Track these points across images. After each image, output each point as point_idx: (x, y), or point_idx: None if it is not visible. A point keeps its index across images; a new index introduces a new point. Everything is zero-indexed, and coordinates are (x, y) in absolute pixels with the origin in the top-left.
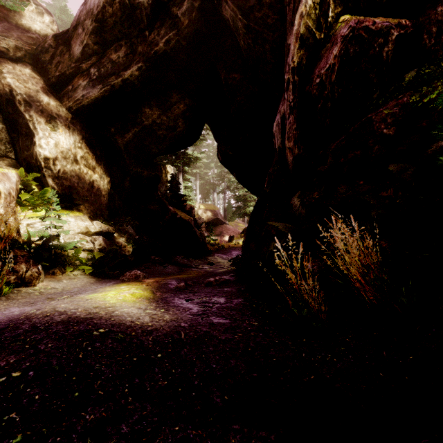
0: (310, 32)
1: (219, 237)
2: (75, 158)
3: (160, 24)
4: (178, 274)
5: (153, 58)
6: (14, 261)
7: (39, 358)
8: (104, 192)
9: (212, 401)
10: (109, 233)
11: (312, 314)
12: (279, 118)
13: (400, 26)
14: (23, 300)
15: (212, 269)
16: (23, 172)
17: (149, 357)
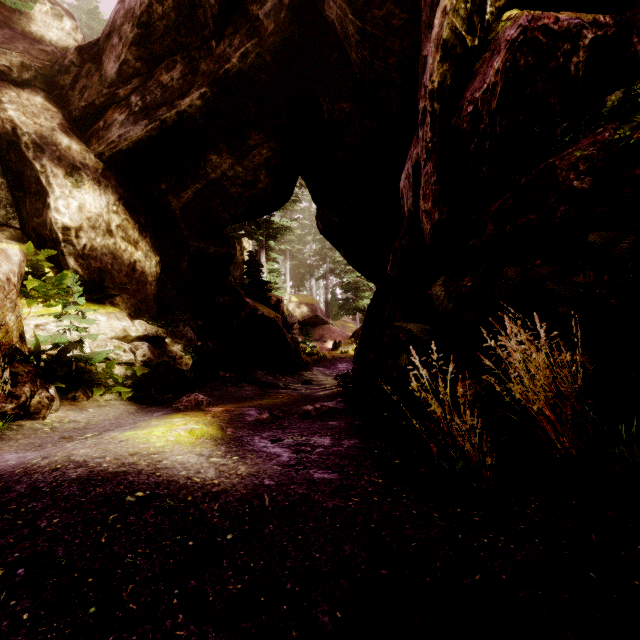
0: (458, 37)
1: (318, 342)
2: (108, 227)
3: (232, 30)
4: (260, 398)
5: (222, 80)
6: (14, 382)
7: (35, 545)
8: (152, 278)
9: (316, 621)
10: (158, 338)
11: (471, 469)
12: (411, 167)
13: (596, 25)
14: (25, 441)
15: (310, 391)
16: (32, 248)
17: (214, 540)
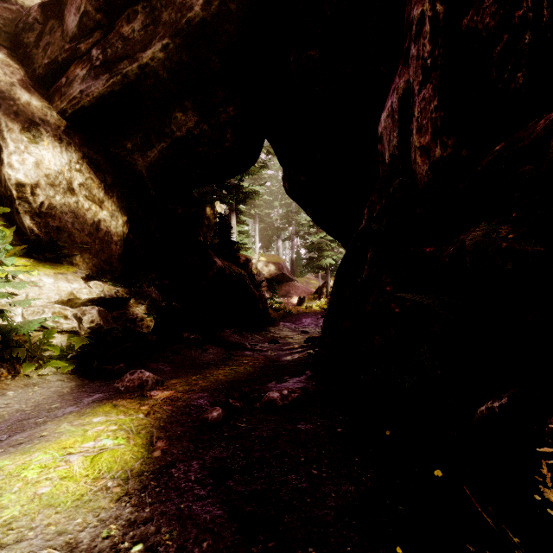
0: None
1: (284, 298)
2: (69, 185)
3: None
4: (223, 365)
5: (185, 31)
6: None
7: None
8: (117, 238)
9: None
10: (118, 299)
11: None
12: (396, 100)
13: None
14: None
15: (276, 353)
16: None
17: None
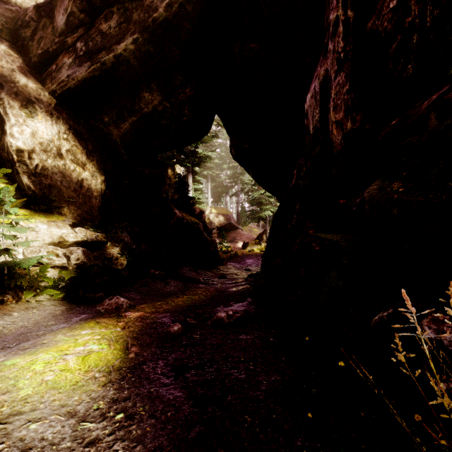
0: None
1: (231, 243)
2: (58, 151)
3: None
4: (182, 294)
5: (151, 27)
6: None
7: None
8: (97, 193)
9: None
10: (98, 242)
11: None
12: (318, 85)
13: None
14: None
15: (224, 285)
16: None
17: None
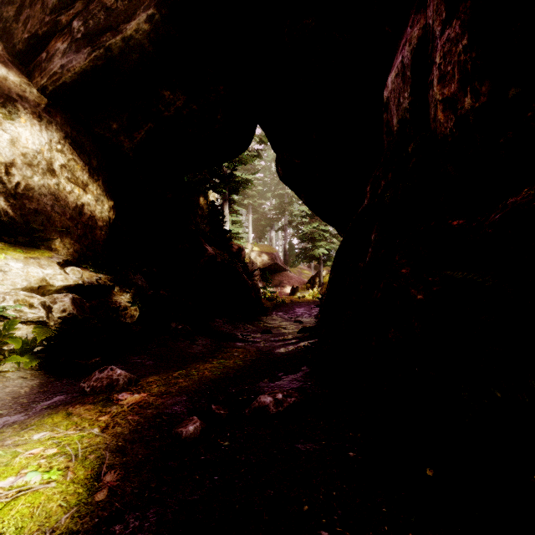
0: None
1: (277, 288)
2: (49, 166)
3: None
4: (211, 358)
5: None
6: None
7: None
8: (102, 223)
9: None
10: (100, 287)
11: None
12: (408, 53)
13: None
14: None
15: (269, 344)
16: None
17: None
